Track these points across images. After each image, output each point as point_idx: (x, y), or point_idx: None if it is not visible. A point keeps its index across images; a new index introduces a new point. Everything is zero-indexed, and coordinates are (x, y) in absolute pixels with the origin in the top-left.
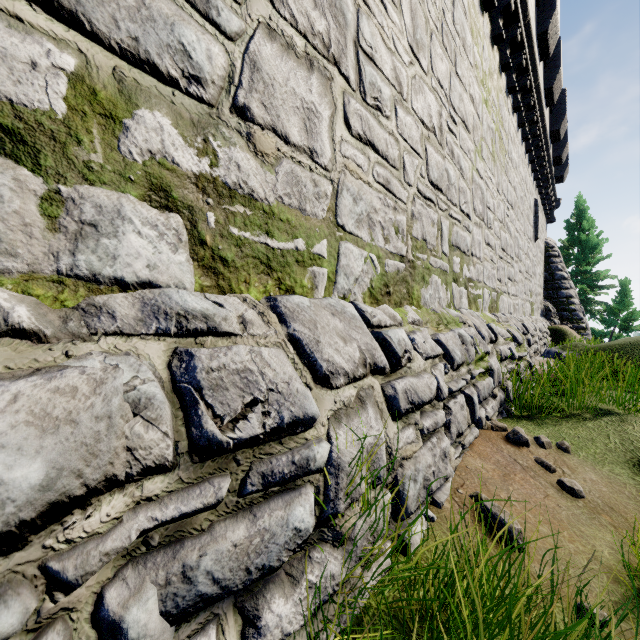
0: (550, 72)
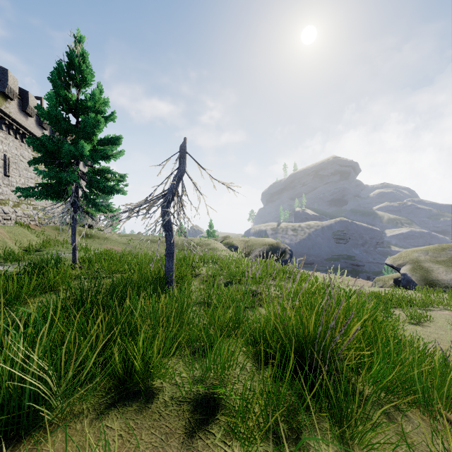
0: None
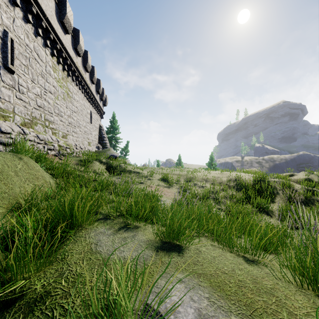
0: (92, 75)
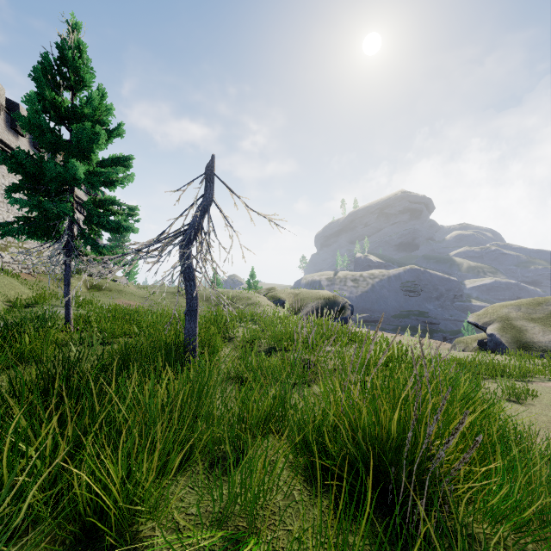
0: None
